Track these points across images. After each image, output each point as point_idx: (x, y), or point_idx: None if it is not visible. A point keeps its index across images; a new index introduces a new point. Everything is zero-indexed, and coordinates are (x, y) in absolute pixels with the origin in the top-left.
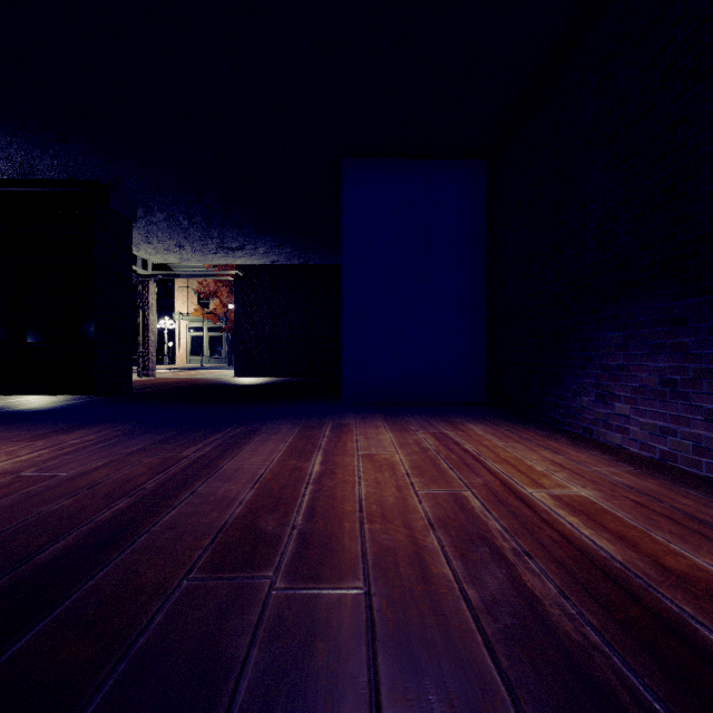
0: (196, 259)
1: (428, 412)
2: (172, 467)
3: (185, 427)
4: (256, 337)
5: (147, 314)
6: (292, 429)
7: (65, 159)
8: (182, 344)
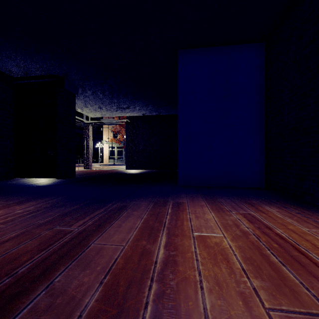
0: (108, 114)
1: (231, 194)
2: (55, 243)
3: (86, 201)
4: (136, 150)
5: (88, 140)
6: (147, 206)
7: (41, 64)
8: (106, 154)
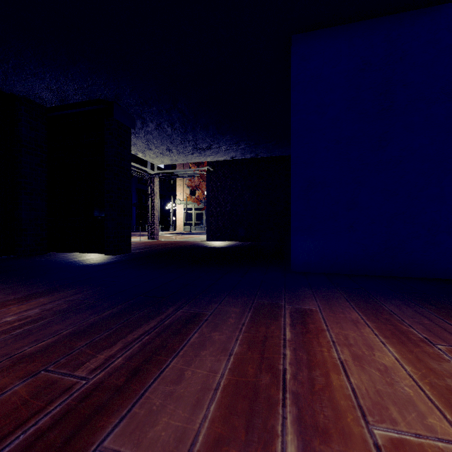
0: (181, 159)
1: (405, 294)
2: (12, 434)
3: (131, 300)
4: (221, 212)
5: (153, 199)
6: (241, 317)
7: (80, 82)
8: (180, 218)
